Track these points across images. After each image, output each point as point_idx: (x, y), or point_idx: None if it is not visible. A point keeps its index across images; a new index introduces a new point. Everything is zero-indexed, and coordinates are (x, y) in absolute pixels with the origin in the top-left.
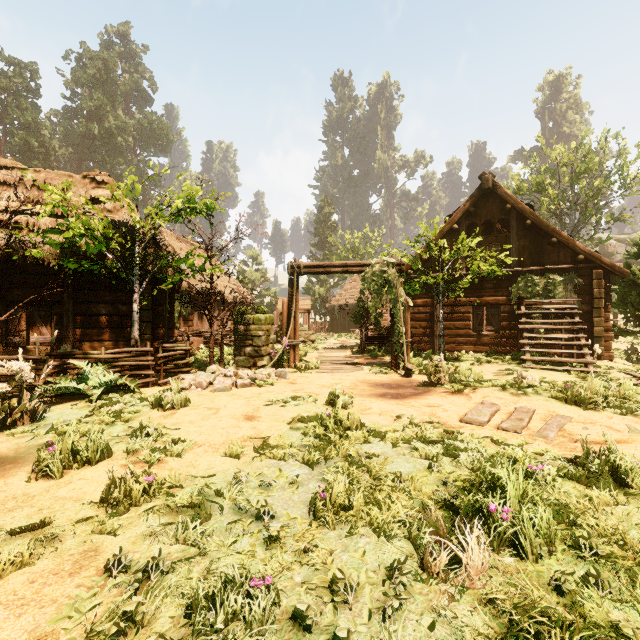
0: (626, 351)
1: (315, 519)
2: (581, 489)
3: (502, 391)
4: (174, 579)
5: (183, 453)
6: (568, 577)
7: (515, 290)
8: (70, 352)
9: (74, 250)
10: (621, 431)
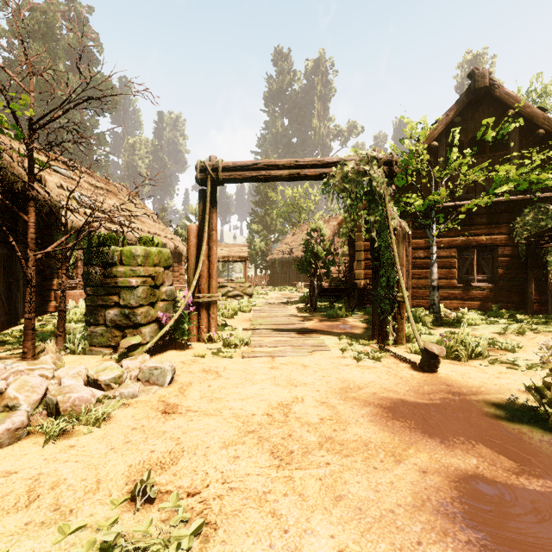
0: None
1: None
2: None
3: None
4: None
5: None
6: None
7: (520, 225)
8: None
9: None
10: None
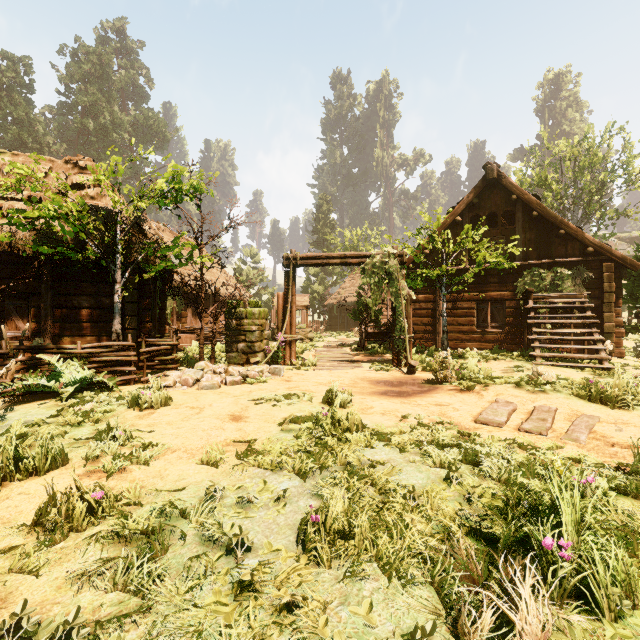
0: (635, 348)
1: (304, 553)
2: None
3: (517, 388)
4: None
5: (152, 460)
6: None
7: (521, 284)
8: (42, 346)
9: (52, 237)
10: None
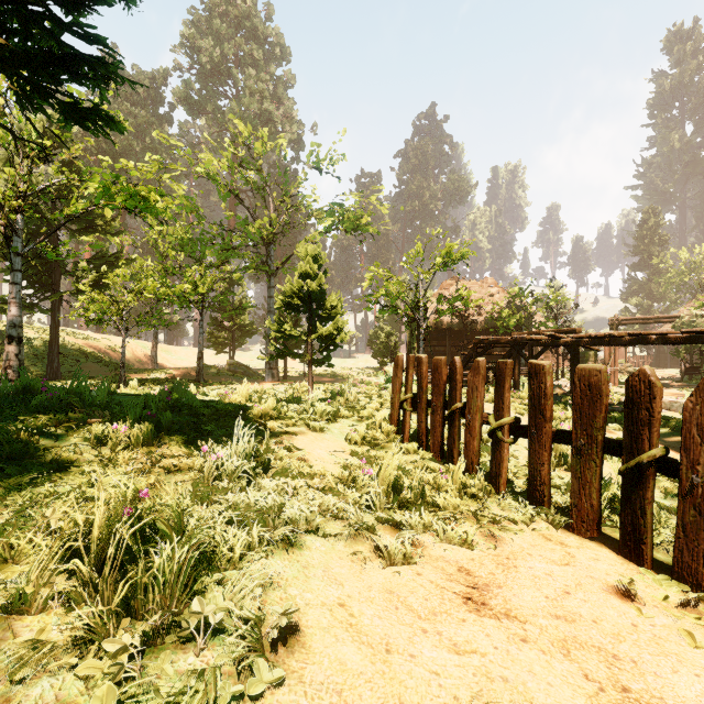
0: None
1: None
2: None
3: None
4: None
5: None
6: None
7: None
8: None
9: (490, 323)
10: None
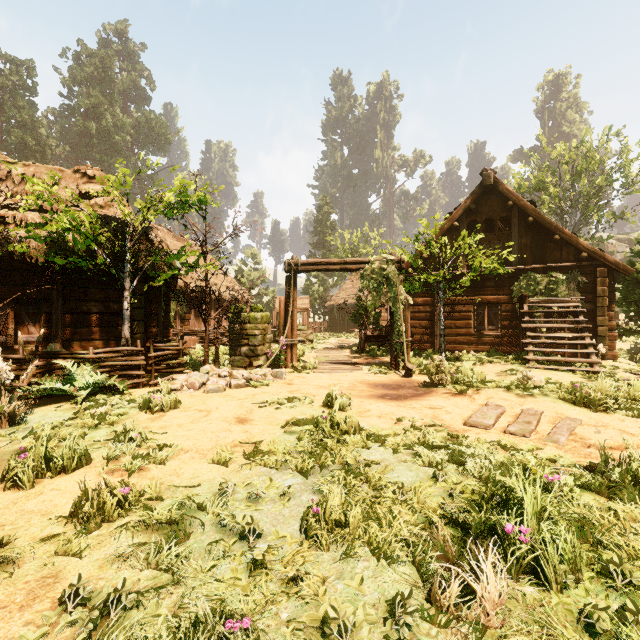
0: (629, 351)
1: (307, 539)
2: (602, 502)
3: (507, 392)
4: (138, 616)
5: (168, 460)
6: (602, 615)
7: (517, 289)
8: (56, 351)
9: (63, 246)
10: (636, 435)
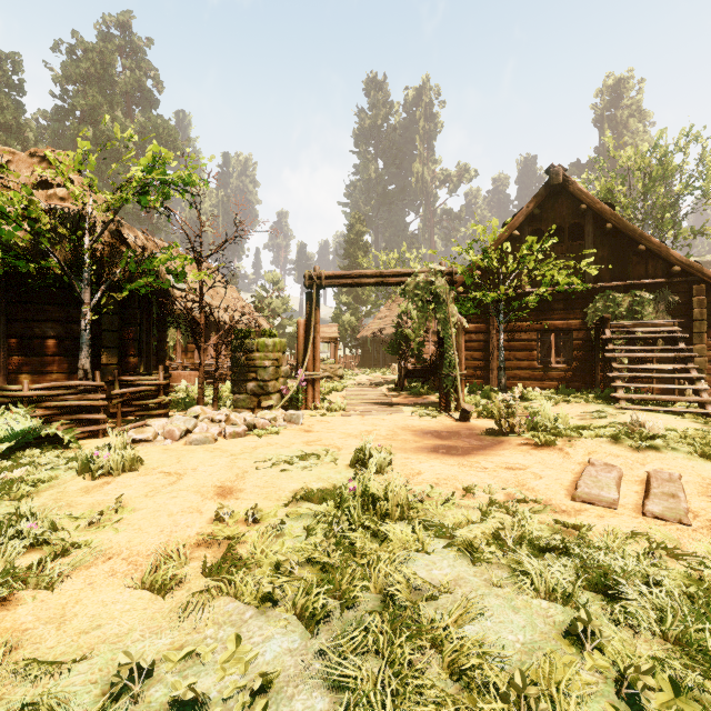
0: None
1: None
2: None
3: (614, 444)
4: None
5: (65, 578)
6: None
7: (592, 311)
8: None
9: (2, 246)
10: None
